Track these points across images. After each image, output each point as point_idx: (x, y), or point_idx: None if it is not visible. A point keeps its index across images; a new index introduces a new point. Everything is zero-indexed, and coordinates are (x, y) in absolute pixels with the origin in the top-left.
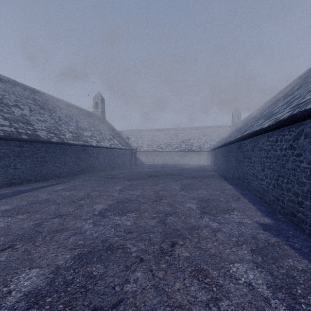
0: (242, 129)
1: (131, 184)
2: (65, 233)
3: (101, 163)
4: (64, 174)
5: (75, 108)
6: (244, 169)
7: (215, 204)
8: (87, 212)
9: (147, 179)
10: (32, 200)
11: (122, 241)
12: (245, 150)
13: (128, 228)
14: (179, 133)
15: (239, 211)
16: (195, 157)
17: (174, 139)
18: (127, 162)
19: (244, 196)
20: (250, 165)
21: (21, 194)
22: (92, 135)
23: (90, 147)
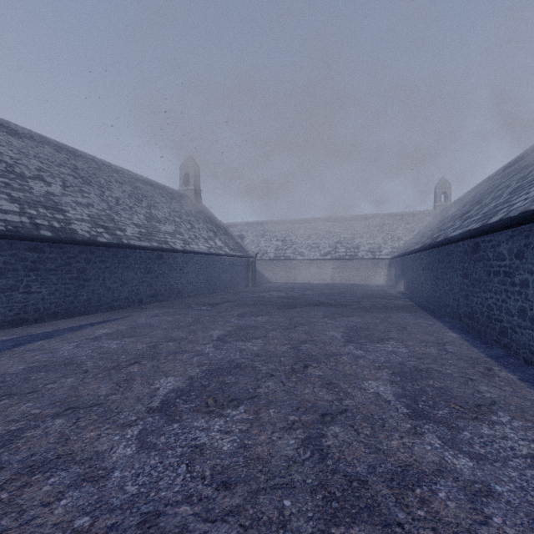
0: (472, 212)
1: (243, 325)
2: (58, 474)
3: (192, 281)
4: (122, 302)
5: (147, 183)
6: (490, 298)
7: (437, 387)
8: (136, 399)
9: (275, 313)
10: (39, 360)
11: (200, 527)
12: (491, 256)
13: (222, 465)
14: (332, 227)
15: (512, 411)
16: (364, 270)
17: (324, 238)
18: (238, 279)
19: (498, 362)
20: (508, 291)
21: (27, 343)
22: (176, 231)
23: (170, 252)
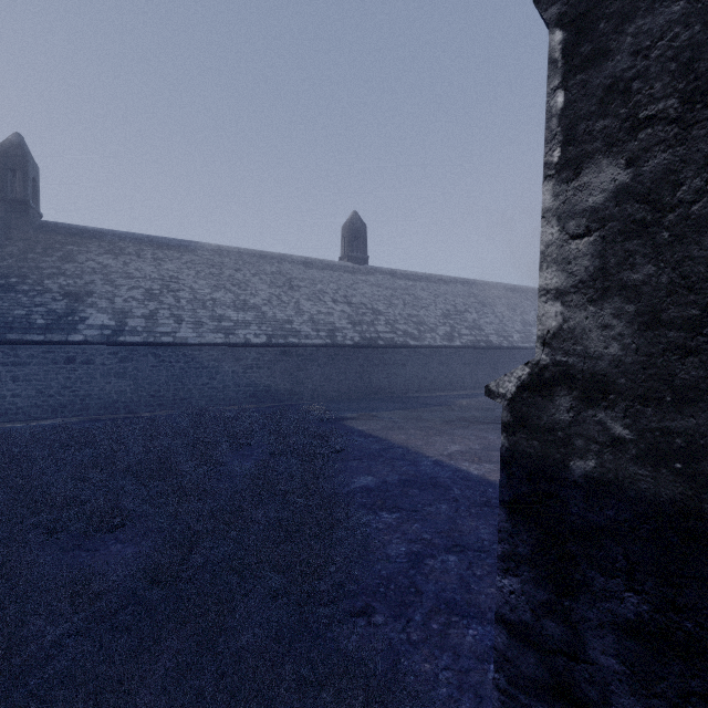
0: None
1: None
2: None
3: None
4: None
5: (514, 290)
6: None
7: None
8: None
9: None
10: None
11: None
12: None
13: None
14: None
15: None
16: None
17: None
18: None
19: None
20: None
21: None
22: None
23: None
